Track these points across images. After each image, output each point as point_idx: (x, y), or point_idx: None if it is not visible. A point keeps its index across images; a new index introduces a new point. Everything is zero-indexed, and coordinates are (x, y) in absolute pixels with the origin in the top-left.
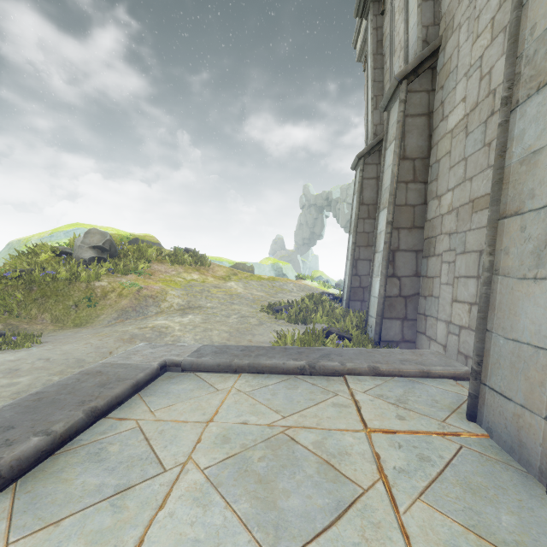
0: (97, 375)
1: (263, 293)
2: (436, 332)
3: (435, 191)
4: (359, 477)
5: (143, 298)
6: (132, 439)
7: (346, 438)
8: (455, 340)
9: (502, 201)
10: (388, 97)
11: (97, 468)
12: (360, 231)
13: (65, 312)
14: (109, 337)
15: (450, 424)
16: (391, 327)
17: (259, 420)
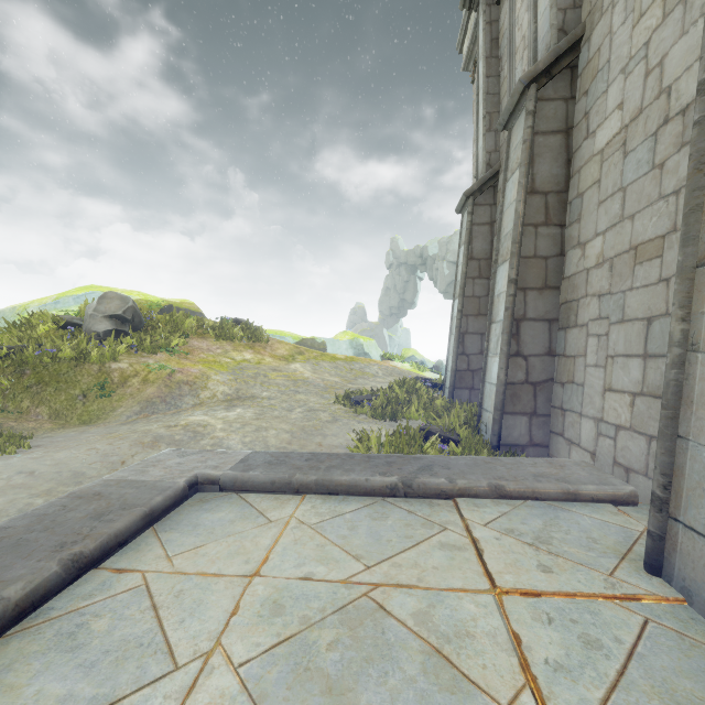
0: (93, 499)
1: (338, 378)
2: (579, 433)
3: (576, 236)
4: (492, 681)
5: (176, 385)
6: (131, 608)
7: (465, 604)
8: (610, 445)
9: (701, 238)
10: (510, 108)
11: (66, 664)
12: (468, 294)
13: (69, 404)
14: (124, 439)
15: (623, 580)
16: (514, 426)
17: (330, 573)
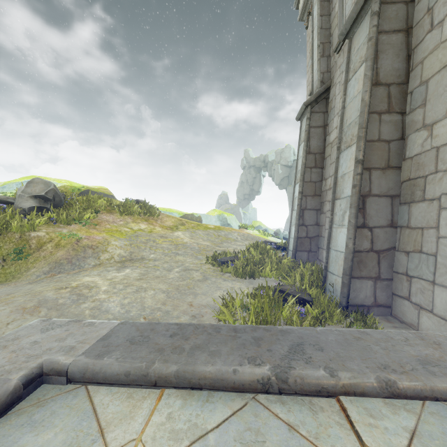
0: None
1: (209, 242)
2: (432, 300)
3: (421, 119)
4: None
5: (81, 249)
6: None
7: None
8: None
9: None
10: (353, 16)
11: None
12: (307, 180)
13: None
14: (8, 304)
15: None
16: (360, 289)
17: None
